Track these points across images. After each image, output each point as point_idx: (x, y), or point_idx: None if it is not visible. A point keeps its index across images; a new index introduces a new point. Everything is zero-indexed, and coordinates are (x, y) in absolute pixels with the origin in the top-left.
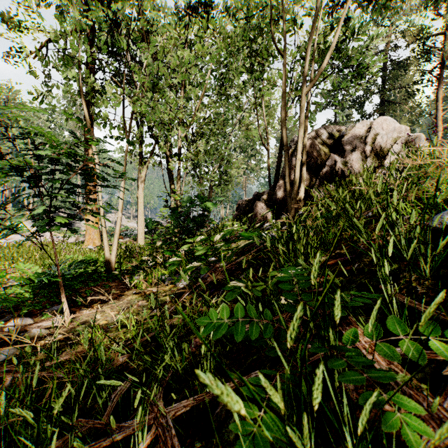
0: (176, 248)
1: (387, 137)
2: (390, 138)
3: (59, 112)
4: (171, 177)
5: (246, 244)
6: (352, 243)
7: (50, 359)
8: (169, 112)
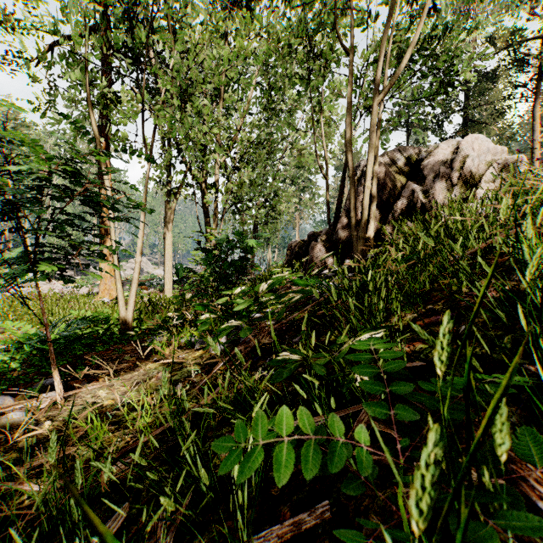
0: (211, 301)
1: (479, 160)
2: (482, 162)
3: (70, 134)
4: (207, 213)
5: (301, 297)
6: (450, 296)
7: (22, 462)
8: (200, 126)
